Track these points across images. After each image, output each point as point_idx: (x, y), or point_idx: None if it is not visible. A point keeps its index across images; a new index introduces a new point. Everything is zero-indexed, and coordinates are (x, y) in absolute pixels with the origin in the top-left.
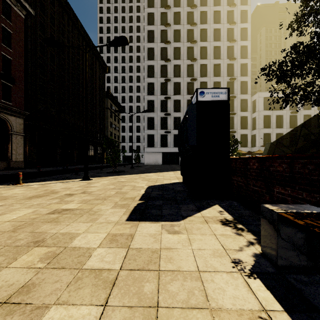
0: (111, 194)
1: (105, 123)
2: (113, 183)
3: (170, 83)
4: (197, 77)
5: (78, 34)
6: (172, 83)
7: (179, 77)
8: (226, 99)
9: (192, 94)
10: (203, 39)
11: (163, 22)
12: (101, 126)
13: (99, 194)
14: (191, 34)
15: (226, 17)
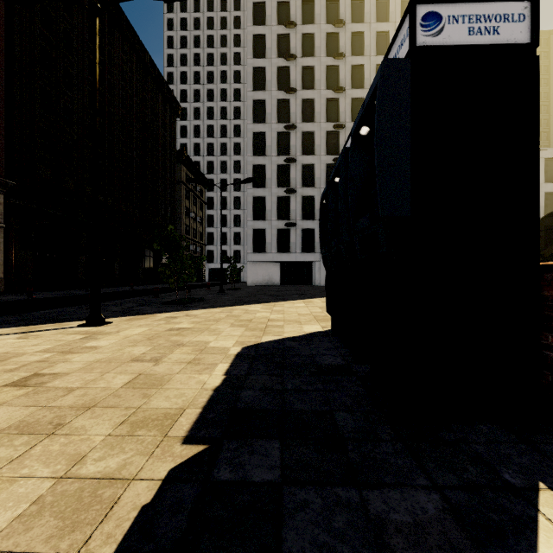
0: (109, 389)
1: (177, 210)
2: (154, 335)
3: (296, 133)
4: (346, 122)
5: (122, 39)
6: (299, 133)
7: (311, 122)
8: (524, 40)
9: (336, 154)
10: (357, 52)
11: (282, 19)
12: (169, 215)
13: (68, 389)
14: (335, 42)
15: (399, 10)
